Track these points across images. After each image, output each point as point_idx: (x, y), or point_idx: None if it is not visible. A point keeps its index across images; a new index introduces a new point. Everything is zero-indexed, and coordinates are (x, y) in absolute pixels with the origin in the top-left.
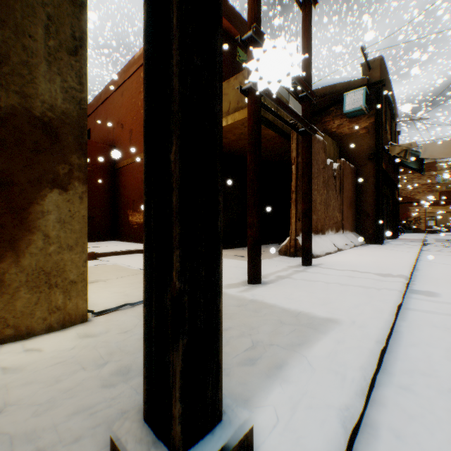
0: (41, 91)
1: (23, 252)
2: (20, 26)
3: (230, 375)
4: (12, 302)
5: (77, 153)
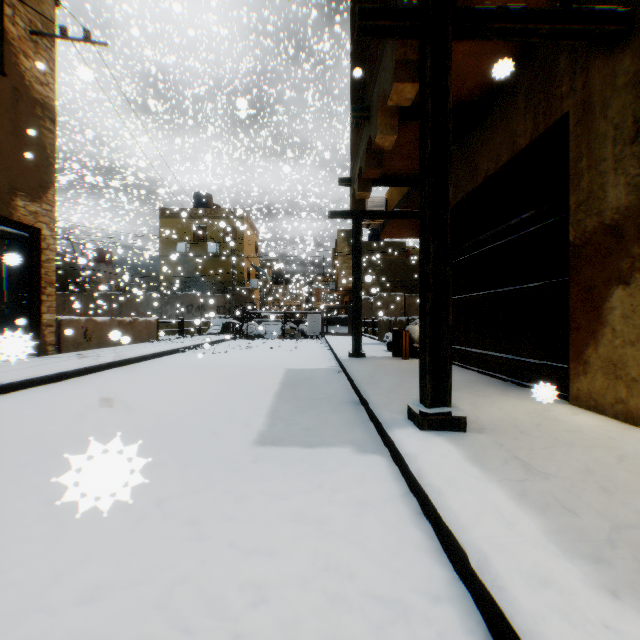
0: (608, 200)
1: (597, 342)
2: (595, 159)
3: (488, 447)
4: (591, 380)
5: (635, 243)
